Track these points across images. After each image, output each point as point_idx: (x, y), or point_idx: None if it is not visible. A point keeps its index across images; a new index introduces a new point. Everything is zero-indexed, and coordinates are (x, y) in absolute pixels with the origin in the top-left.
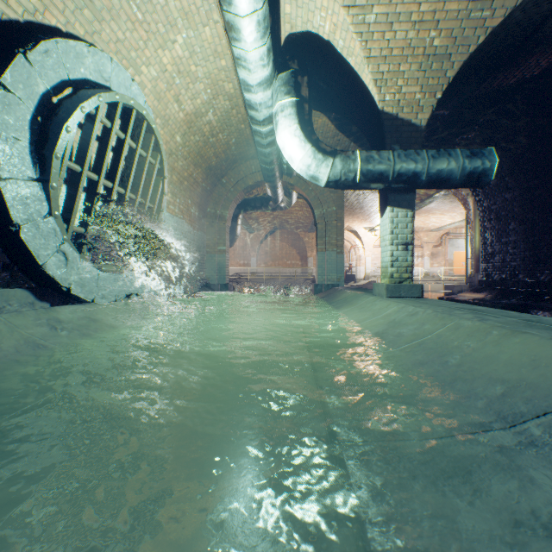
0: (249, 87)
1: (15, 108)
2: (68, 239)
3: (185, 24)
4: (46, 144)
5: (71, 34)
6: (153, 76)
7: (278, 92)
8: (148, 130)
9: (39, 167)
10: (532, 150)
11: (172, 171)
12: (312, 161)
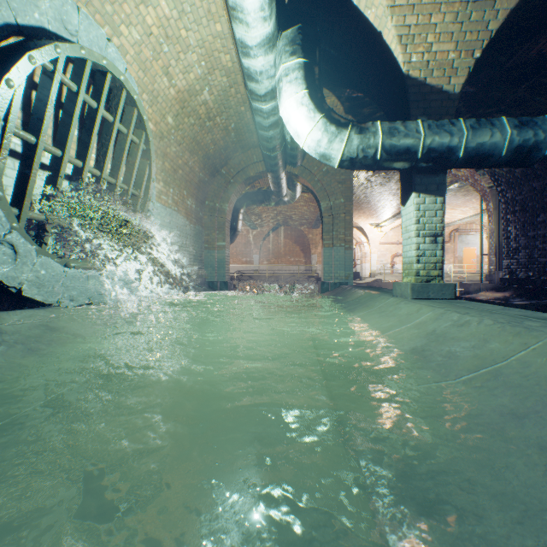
0: (248, 49)
1: None
2: (19, 227)
3: None
4: None
5: None
6: (135, 39)
7: (282, 53)
8: (129, 102)
9: None
10: None
11: (164, 157)
12: (323, 135)
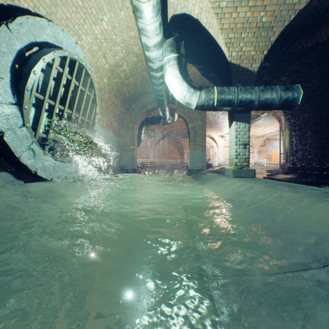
0: (148, 48)
1: (1, 58)
2: (35, 141)
3: (108, 9)
4: (20, 81)
5: (37, 13)
6: (89, 41)
7: (166, 51)
8: (86, 74)
9: (16, 96)
10: (321, 87)
11: (102, 100)
12: (187, 93)
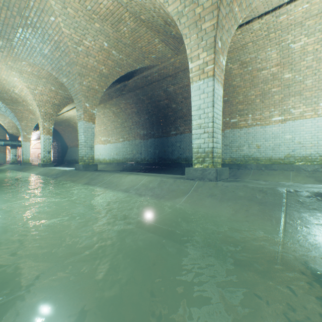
0: None
1: None
2: None
3: None
4: None
5: None
6: None
7: None
8: None
9: None
10: (55, 136)
11: None
12: None
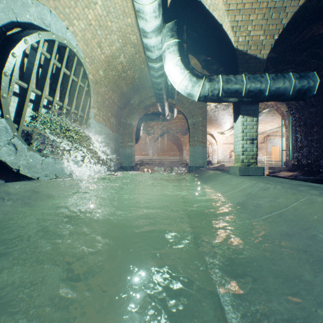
0: (146, 34)
1: None
2: (18, 135)
3: None
4: None
5: None
6: (82, 27)
7: (165, 36)
8: (79, 63)
9: None
10: None
11: (98, 94)
12: (189, 83)
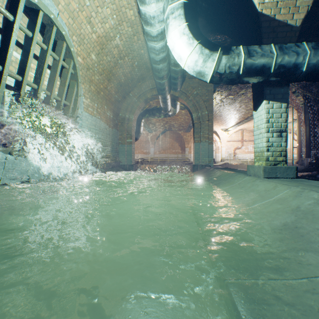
0: None
1: None
2: None
3: None
4: None
5: None
6: None
7: None
8: (60, 37)
9: None
10: None
11: (90, 82)
12: (199, 56)
